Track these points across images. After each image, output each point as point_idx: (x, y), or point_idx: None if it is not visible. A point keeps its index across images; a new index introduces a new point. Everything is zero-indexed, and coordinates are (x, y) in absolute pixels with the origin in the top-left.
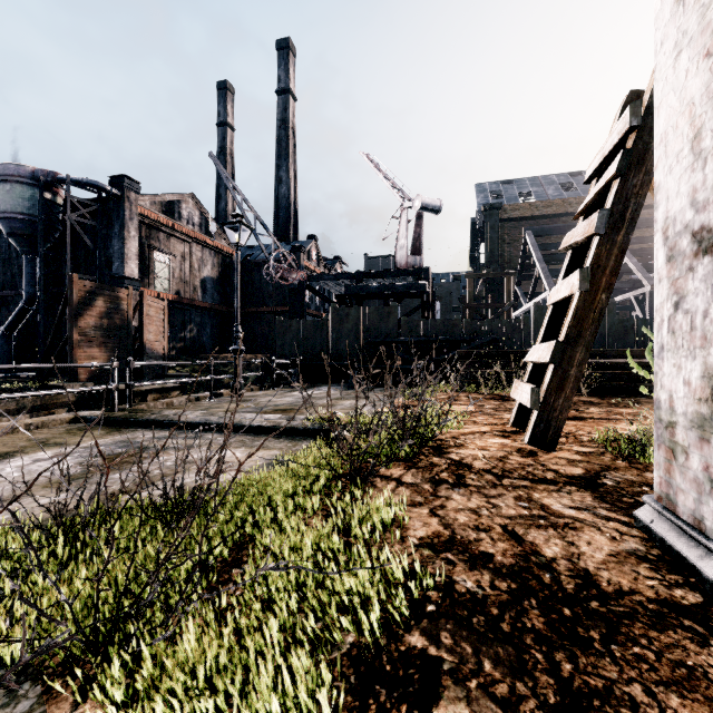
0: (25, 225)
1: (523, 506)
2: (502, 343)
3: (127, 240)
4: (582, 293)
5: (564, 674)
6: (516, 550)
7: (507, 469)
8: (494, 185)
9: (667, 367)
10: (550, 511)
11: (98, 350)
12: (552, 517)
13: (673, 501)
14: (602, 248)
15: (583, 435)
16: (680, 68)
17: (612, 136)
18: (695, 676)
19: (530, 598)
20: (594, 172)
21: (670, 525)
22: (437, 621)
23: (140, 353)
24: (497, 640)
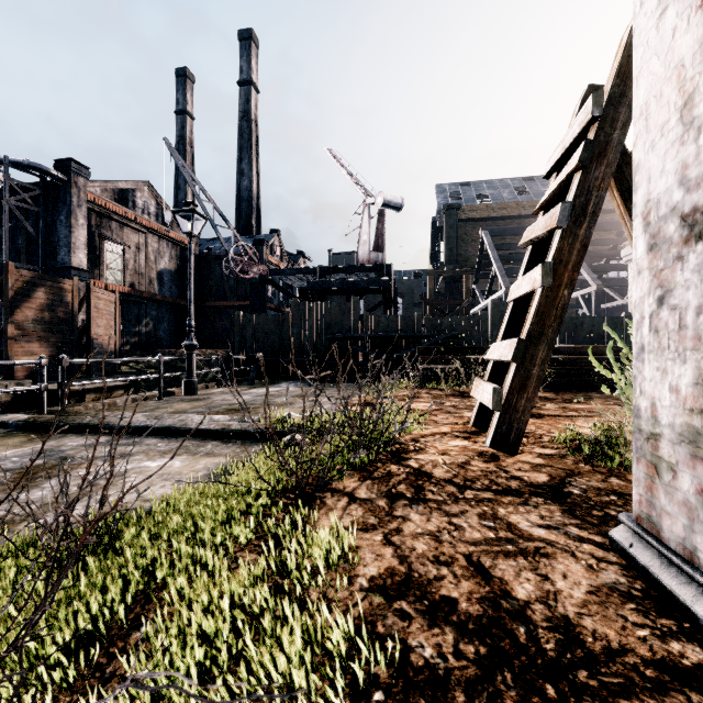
0: None
1: (488, 526)
2: (462, 339)
3: (75, 228)
4: (544, 289)
5: None
6: (483, 592)
7: (469, 478)
8: (453, 186)
9: (649, 370)
10: (518, 532)
11: (38, 345)
12: (520, 540)
13: (656, 525)
14: (564, 242)
15: (543, 434)
16: (665, 27)
17: (572, 128)
18: None
19: (504, 671)
20: (554, 165)
21: (653, 552)
22: None
23: (88, 349)
24: None
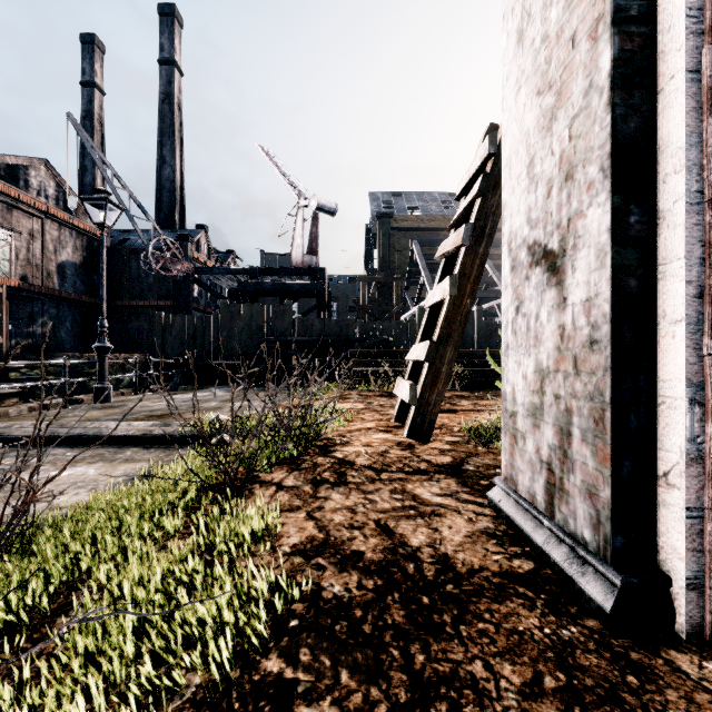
0: None
1: (397, 498)
2: (392, 343)
3: None
4: (451, 297)
5: (417, 667)
6: (386, 545)
7: (386, 463)
8: (386, 195)
9: (511, 363)
10: (420, 501)
11: None
12: (421, 506)
13: (515, 481)
14: (467, 258)
15: (454, 425)
16: (520, 102)
17: (476, 160)
18: (524, 640)
19: (394, 592)
20: (462, 190)
21: (513, 502)
22: (298, 637)
23: None
24: (357, 644)
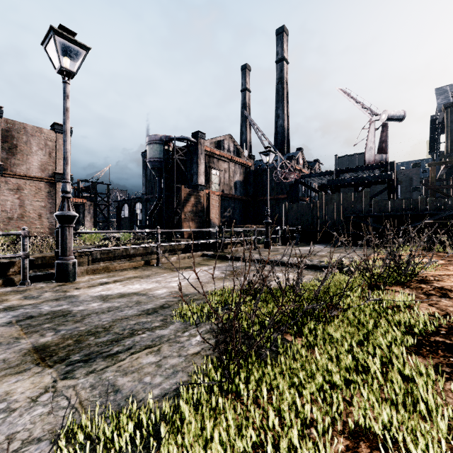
0: (157, 163)
1: None
2: None
3: (199, 165)
4: None
5: None
6: None
7: None
8: None
9: None
10: None
11: (191, 223)
12: None
13: None
14: None
15: None
16: None
17: None
18: None
19: None
20: None
21: None
22: (447, 335)
23: (209, 224)
24: None
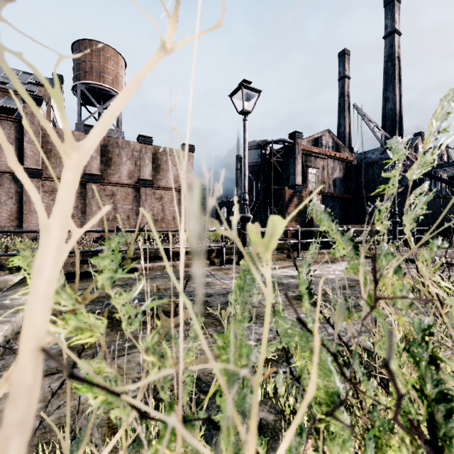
0: (255, 167)
1: None
2: None
3: (296, 165)
4: None
5: None
6: None
7: None
8: None
9: None
10: None
11: (294, 223)
12: None
13: None
14: None
15: None
16: None
17: None
18: None
19: None
20: None
21: None
22: None
23: (310, 224)
24: None
